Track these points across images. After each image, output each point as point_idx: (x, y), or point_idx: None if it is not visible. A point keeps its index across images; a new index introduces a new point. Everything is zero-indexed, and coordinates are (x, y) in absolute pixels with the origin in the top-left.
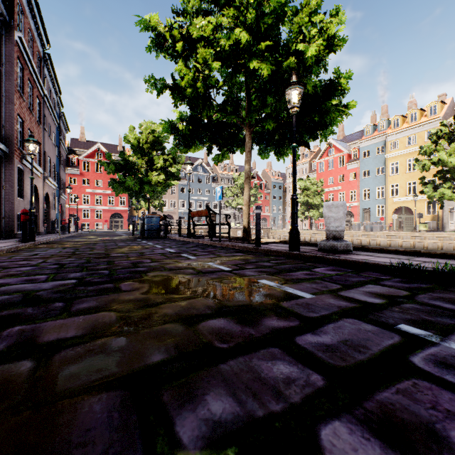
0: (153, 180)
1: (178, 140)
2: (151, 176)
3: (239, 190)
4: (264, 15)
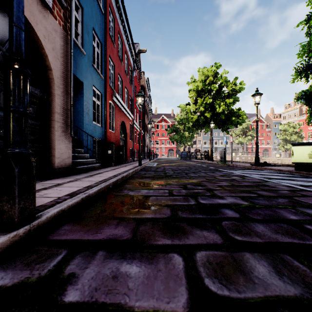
0: (186, 135)
1: (190, 130)
2: (185, 134)
3: (240, 132)
4: (207, 104)
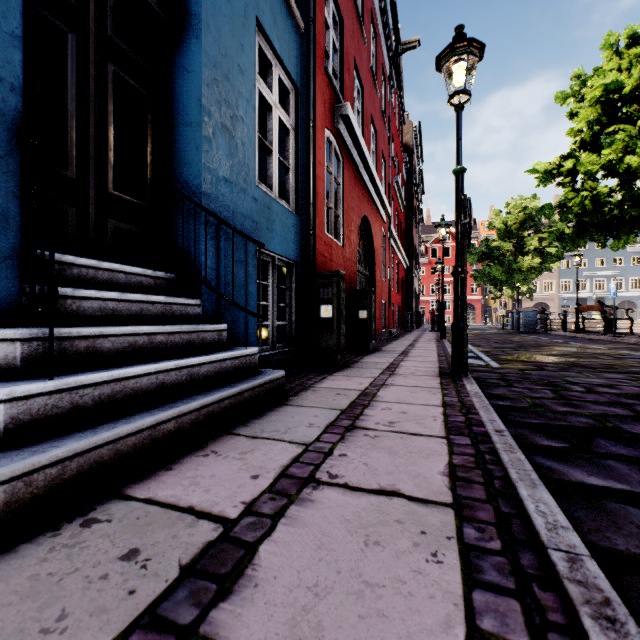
0: (523, 266)
1: (563, 242)
2: (521, 262)
3: None
4: None
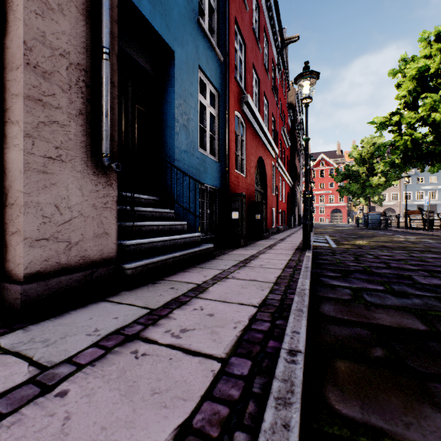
0: (373, 183)
1: (394, 168)
2: (371, 180)
3: None
4: None
